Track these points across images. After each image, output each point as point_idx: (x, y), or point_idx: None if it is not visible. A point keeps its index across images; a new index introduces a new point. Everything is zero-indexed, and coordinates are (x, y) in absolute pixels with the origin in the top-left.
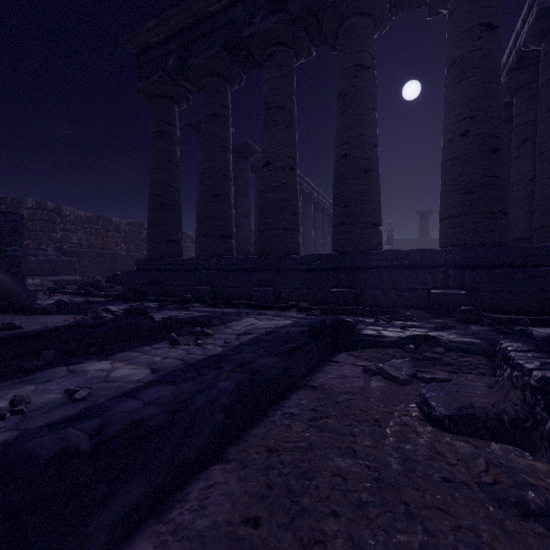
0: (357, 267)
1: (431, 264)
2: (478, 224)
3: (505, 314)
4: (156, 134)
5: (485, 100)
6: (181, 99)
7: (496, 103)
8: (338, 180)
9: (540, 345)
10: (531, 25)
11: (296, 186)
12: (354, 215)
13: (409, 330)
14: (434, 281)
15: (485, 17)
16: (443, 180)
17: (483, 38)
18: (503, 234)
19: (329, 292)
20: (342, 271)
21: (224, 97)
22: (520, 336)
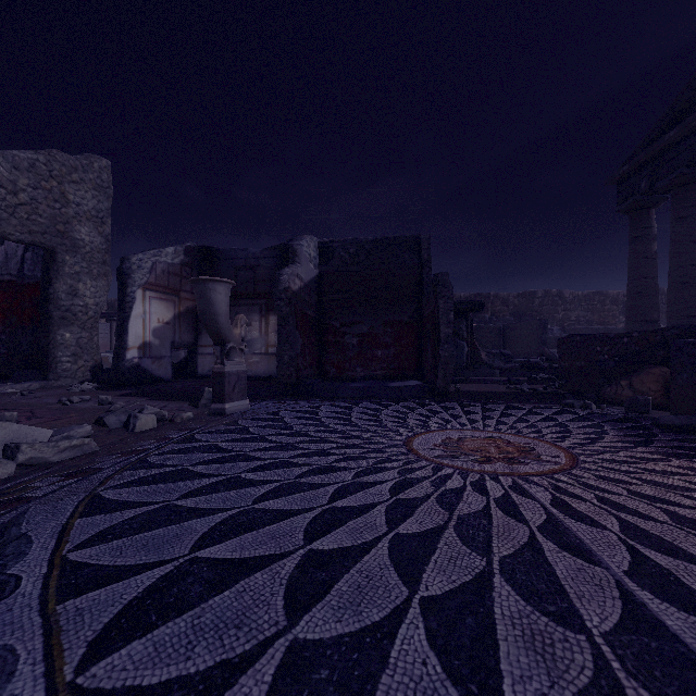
0: None
1: None
2: None
3: None
4: (632, 240)
5: None
6: (657, 203)
7: None
8: None
9: None
10: None
11: None
12: None
13: None
14: None
15: None
16: None
17: None
18: None
19: None
20: None
21: (692, 199)
22: None
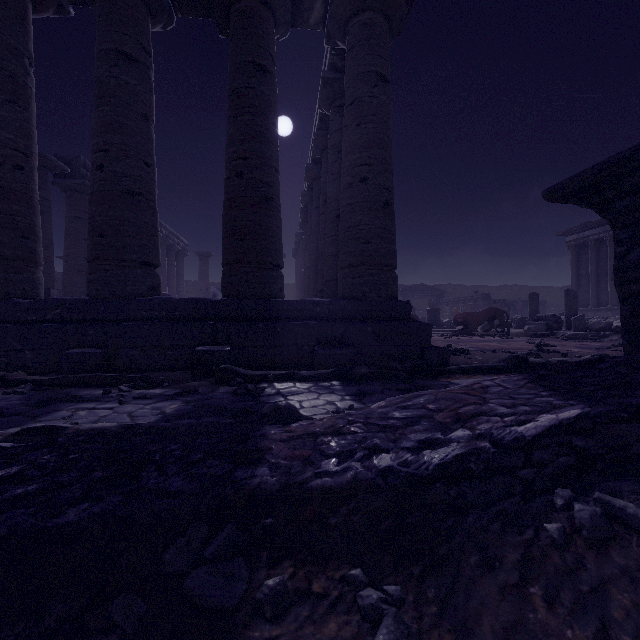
0: (116, 319)
1: (205, 316)
2: (250, 274)
3: (267, 370)
4: None
5: (257, 144)
6: None
7: (268, 151)
8: (92, 198)
9: (5, 456)
10: (320, 89)
11: (28, 195)
12: (112, 249)
13: (130, 403)
14: (203, 336)
15: (259, 57)
16: (223, 221)
17: (257, 78)
18: (273, 286)
19: (63, 355)
20: (90, 324)
21: None
22: (249, 396)
